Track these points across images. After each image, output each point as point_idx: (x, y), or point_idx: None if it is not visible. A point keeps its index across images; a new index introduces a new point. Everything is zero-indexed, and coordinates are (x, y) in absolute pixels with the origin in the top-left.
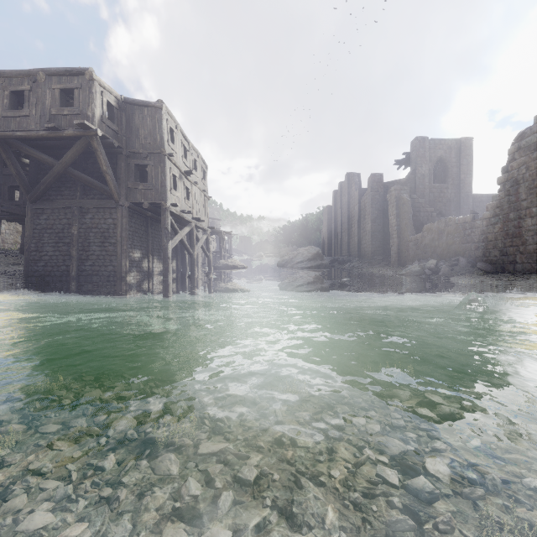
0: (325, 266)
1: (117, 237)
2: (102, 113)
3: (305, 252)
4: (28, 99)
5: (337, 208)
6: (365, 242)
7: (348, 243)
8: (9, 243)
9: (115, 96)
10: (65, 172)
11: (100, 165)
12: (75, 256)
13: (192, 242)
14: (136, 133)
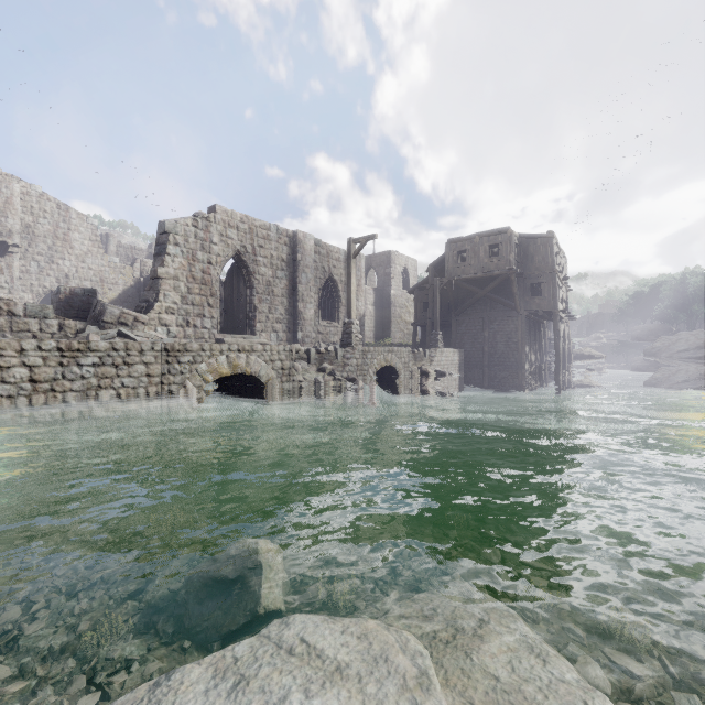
0: None
1: (517, 337)
2: (514, 254)
3: (691, 339)
4: (468, 255)
5: None
6: None
7: None
8: (396, 339)
9: (516, 237)
10: (484, 296)
11: (512, 290)
12: (486, 351)
13: (563, 337)
14: (531, 260)
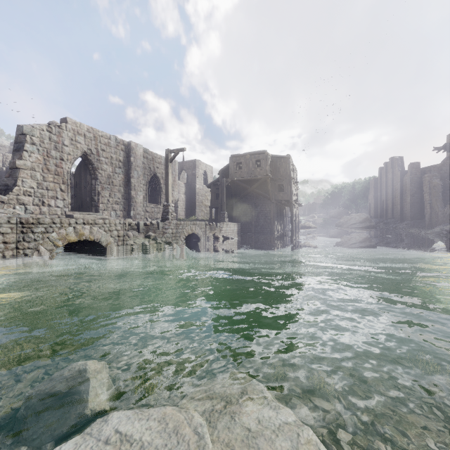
0: (372, 227)
1: (271, 216)
2: (269, 166)
3: (357, 217)
4: (243, 165)
5: (382, 181)
6: (406, 210)
7: (392, 209)
8: (199, 216)
9: (270, 156)
10: (252, 190)
11: (268, 187)
12: (253, 224)
13: (295, 216)
14: (278, 170)
